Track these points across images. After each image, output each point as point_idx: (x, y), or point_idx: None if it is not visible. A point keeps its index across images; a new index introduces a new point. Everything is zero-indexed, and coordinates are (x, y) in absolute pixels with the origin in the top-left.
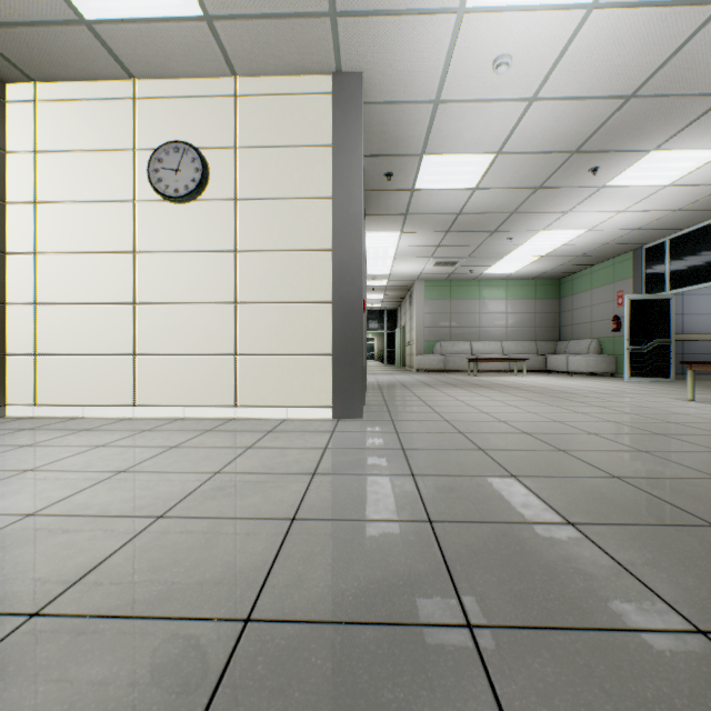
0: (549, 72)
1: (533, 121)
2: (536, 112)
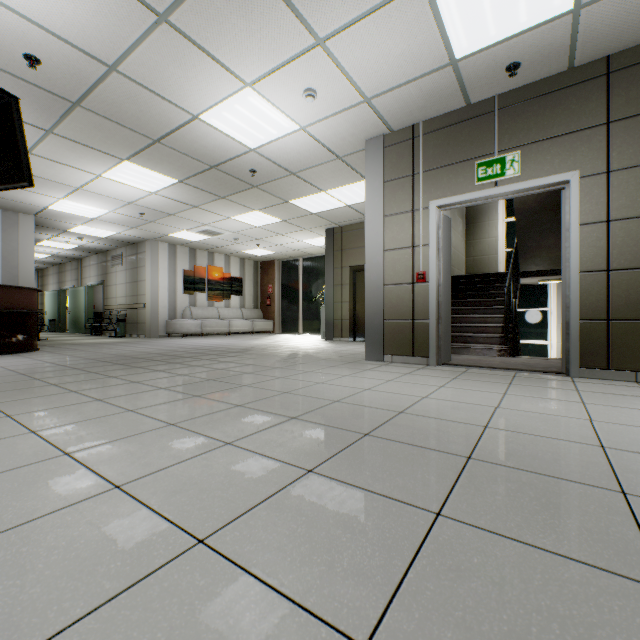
0: (293, 57)
1: (342, 7)
2: (330, 20)
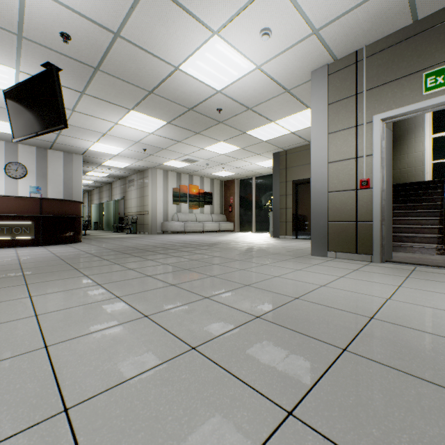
0: None
1: None
2: None
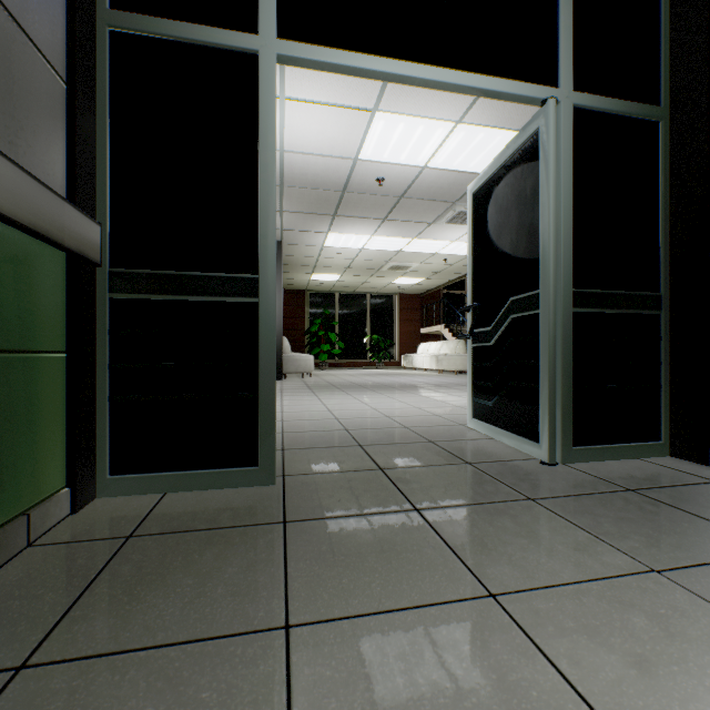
0: None
1: None
2: None
